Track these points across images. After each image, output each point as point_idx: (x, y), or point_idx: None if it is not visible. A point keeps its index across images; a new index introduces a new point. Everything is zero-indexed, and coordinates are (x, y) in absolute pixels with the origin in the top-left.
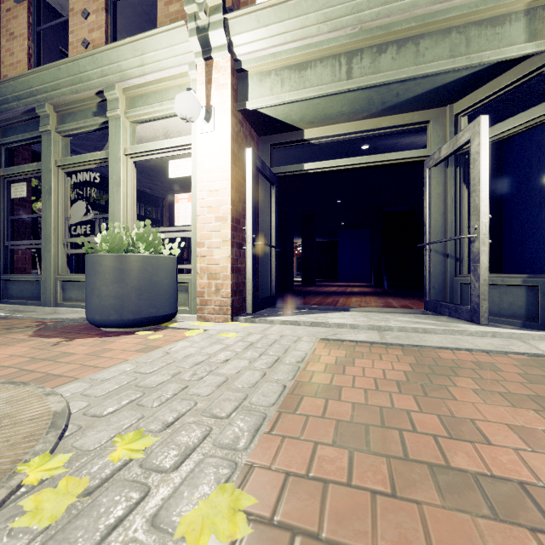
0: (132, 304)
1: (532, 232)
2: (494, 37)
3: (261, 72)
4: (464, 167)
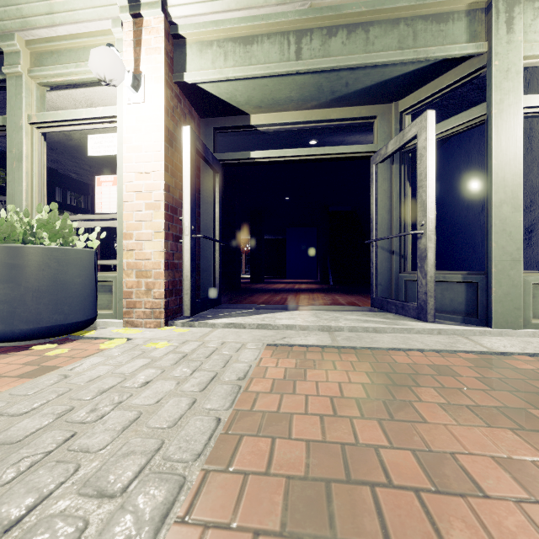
0: (27, 310)
1: (461, 232)
2: (439, 33)
3: (201, 41)
4: (408, 165)
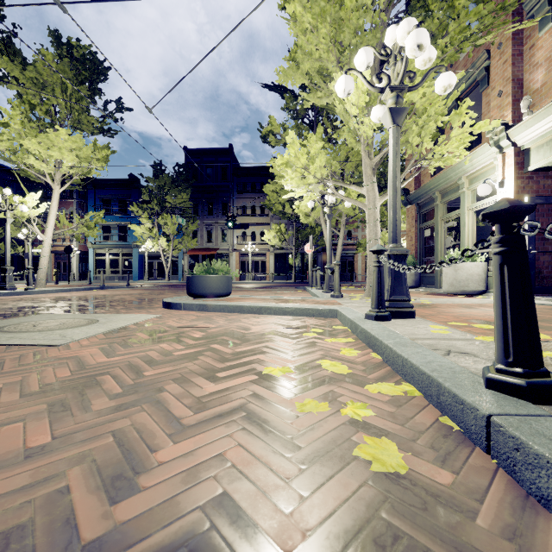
0: (456, 284)
1: None
2: None
3: (537, 146)
4: None
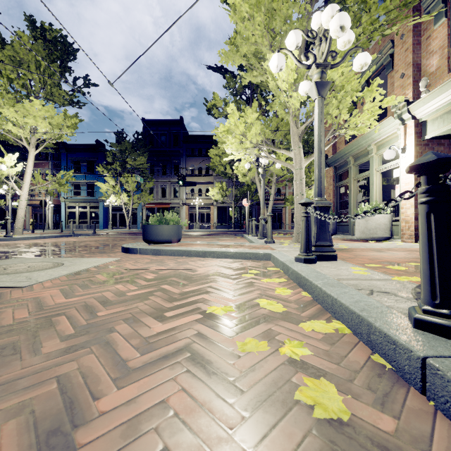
0: (367, 232)
1: None
2: None
3: (432, 119)
4: None
